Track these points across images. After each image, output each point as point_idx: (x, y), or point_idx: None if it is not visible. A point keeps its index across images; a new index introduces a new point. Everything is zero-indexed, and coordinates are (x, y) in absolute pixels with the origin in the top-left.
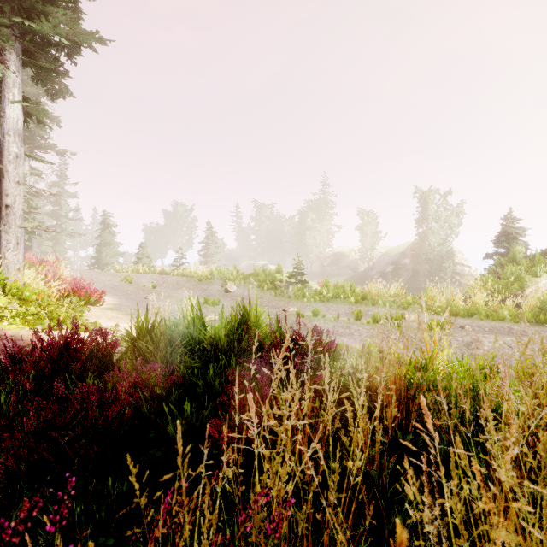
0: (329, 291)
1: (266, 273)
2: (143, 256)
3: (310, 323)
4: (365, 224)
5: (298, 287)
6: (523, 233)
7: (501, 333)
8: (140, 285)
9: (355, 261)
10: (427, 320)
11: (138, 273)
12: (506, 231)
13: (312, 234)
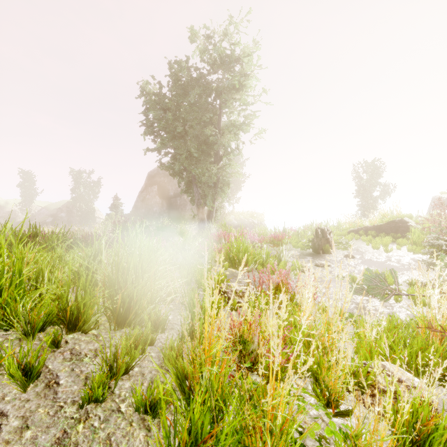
0: None
1: None
2: None
3: None
4: (24, 181)
5: None
6: (121, 205)
7: None
8: None
9: (13, 213)
10: None
11: None
12: (115, 203)
13: None
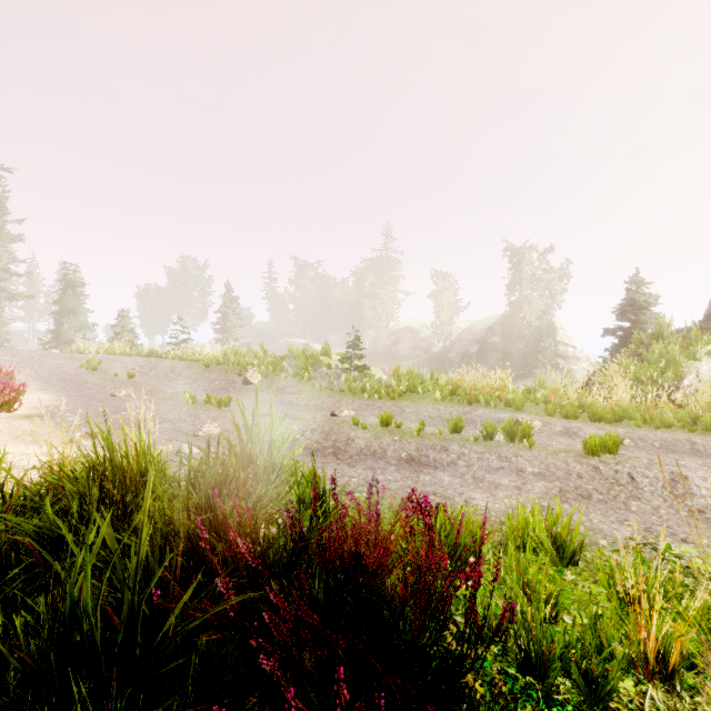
0: (401, 382)
1: (306, 356)
2: (123, 330)
3: (378, 440)
4: (441, 290)
5: (355, 376)
6: (654, 302)
7: (683, 452)
8: (110, 374)
9: (428, 340)
10: (561, 430)
11: (111, 356)
12: (633, 298)
13: (371, 303)
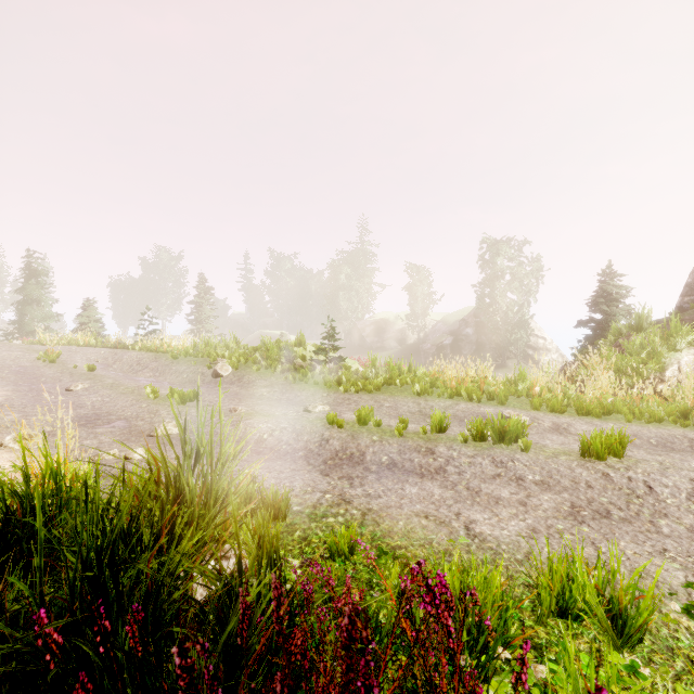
0: (378, 375)
1: (280, 347)
2: (88, 320)
3: (355, 441)
4: (415, 283)
5: (330, 367)
6: (626, 294)
7: (683, 450)
8: (69, 366)
9: (403, 331)
10: (550, 426)
11: (74, 347)
12: (605, 290)
13: (347, 295)
